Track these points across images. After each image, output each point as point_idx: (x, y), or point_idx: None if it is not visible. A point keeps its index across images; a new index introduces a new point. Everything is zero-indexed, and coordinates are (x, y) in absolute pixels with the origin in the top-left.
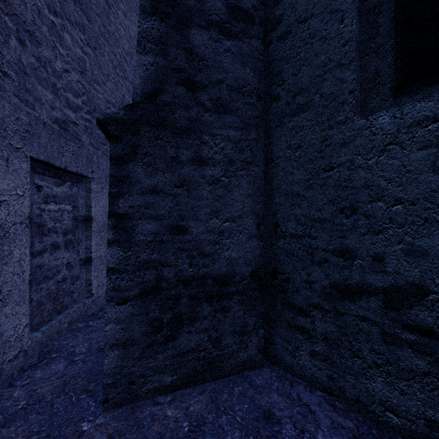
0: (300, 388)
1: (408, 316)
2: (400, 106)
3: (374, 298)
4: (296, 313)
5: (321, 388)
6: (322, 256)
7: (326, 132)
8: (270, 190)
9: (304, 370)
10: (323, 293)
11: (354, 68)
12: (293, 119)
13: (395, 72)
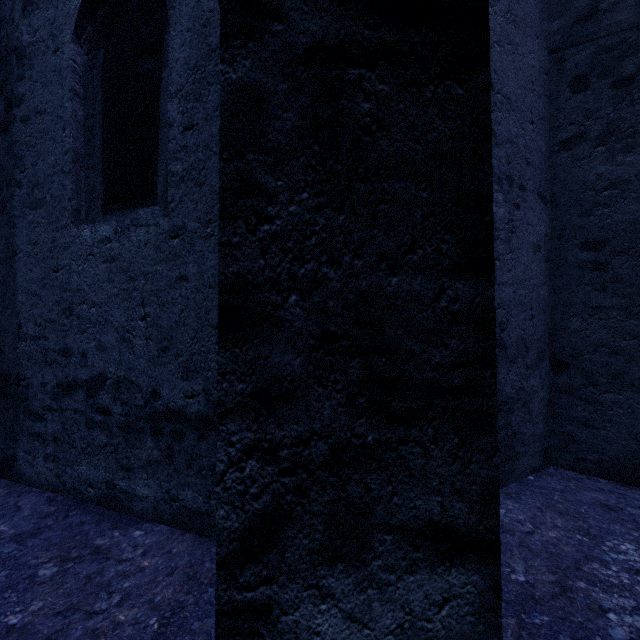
0: (28, 495)
1: (98, 401)
2: (95, 224)
3: (82, 390)
4: (35, 420)
5: (52, 489)
6: (52, 356)
7: (55, 233)
8: (15, 287)
9: (41, 477)
10: (53, 393)
11: (71, 179)
12: (33, 212)
13: (103, 192)
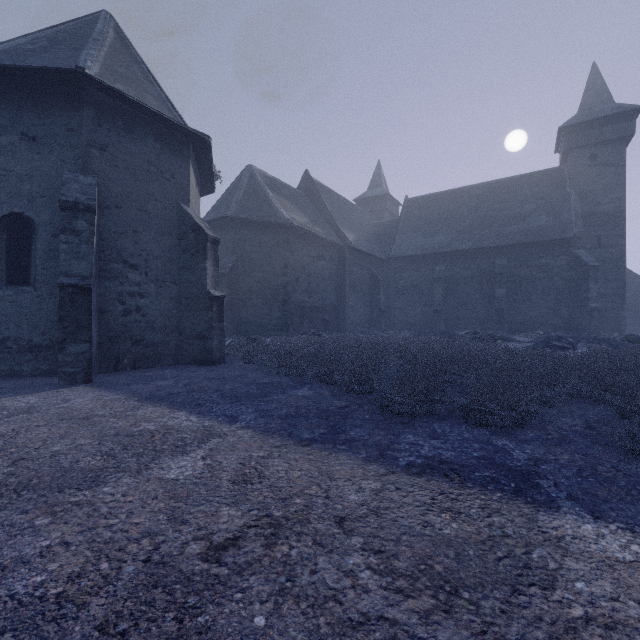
0: None
1: (7, 345)
2: (5, 290)
3: None
4: None
5: None
6: None
7: None
8: None
9: None
10: None
11: None
12: None
13: (7, 279)
